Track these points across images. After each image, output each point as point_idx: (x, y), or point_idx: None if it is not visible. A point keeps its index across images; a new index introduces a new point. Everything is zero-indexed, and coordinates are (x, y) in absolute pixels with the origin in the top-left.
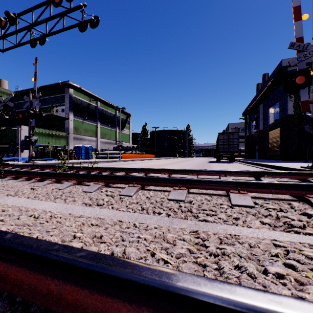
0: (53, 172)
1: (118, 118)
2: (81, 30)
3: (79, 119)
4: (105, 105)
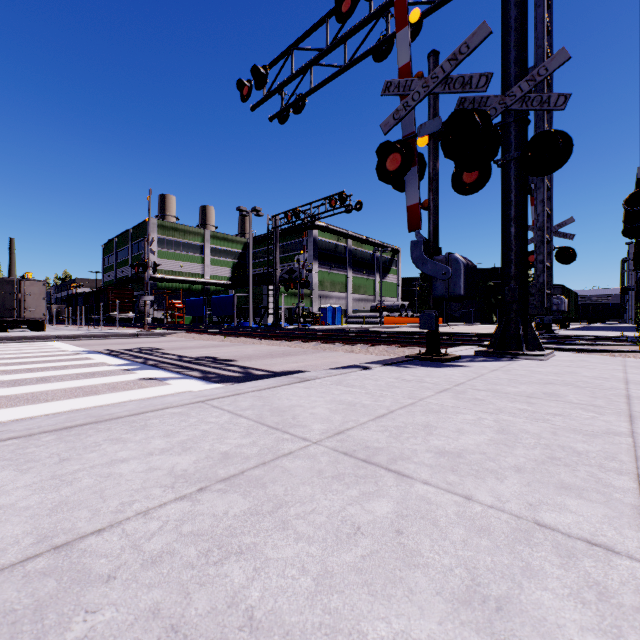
0: (346, 331)
1: (378, 259)
2: (347, 212)
3: (324, 269)
4: (358, 243)
